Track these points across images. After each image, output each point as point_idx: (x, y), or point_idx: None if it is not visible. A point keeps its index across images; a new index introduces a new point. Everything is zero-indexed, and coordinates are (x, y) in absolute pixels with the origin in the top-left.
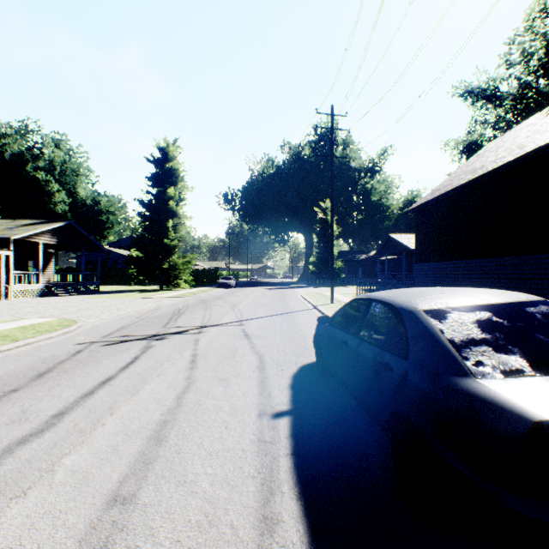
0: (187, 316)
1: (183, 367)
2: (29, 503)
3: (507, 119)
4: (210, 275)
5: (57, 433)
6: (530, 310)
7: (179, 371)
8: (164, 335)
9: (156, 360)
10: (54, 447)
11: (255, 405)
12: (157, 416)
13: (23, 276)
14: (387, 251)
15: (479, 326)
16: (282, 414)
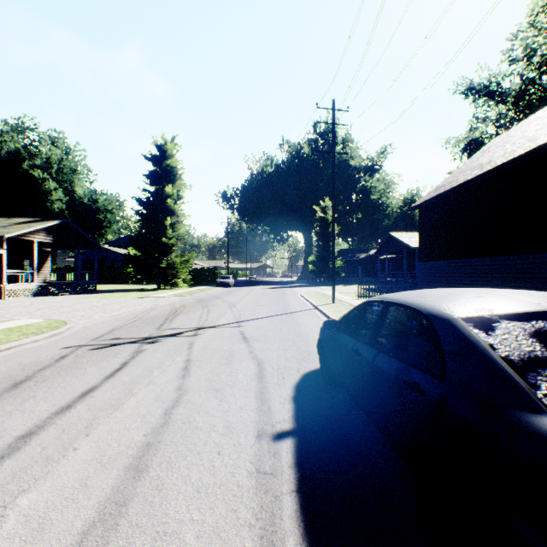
0: (183, 316)
1: (174, 375)
2: None
3: (509, 116)
4: (209, 274)
5: (19, 461)
6: None
7: (170, 380)
8: (157, 338)
9: (146, 367)
10: (11, 481)
11: (253, 423)
12: (139, 438)
13: (17, 275)
14: (387, 250)
15: (541, 340)
16: (284, 435)
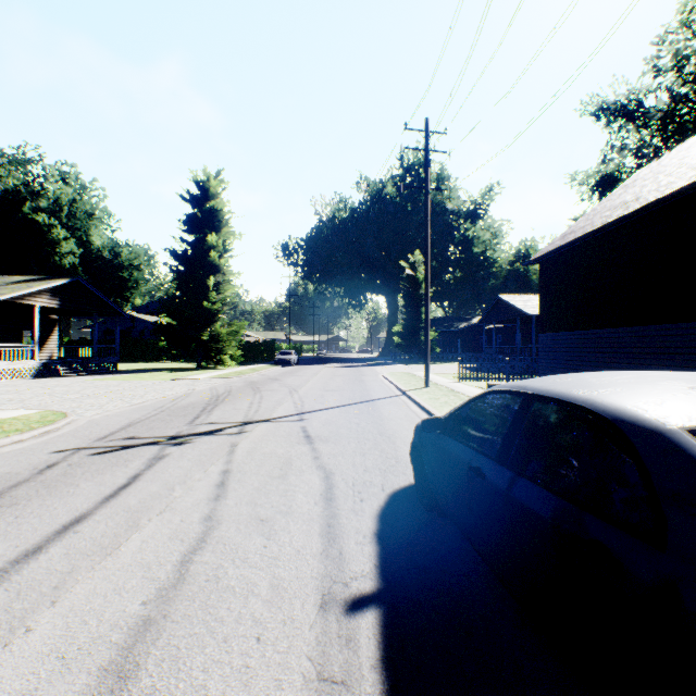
0: (226, 406)
1: (203, 496)
2: None
3: (654, 144)
4: (265, 349)
5: None
6: None
7: (196, 504)
8: (187, 437)
9: (164, 482)
10: None
11: (315, 579)
12: (134, 608)
13: (12, 350)
14: (495, 318)
15: None
16: (364, 603)
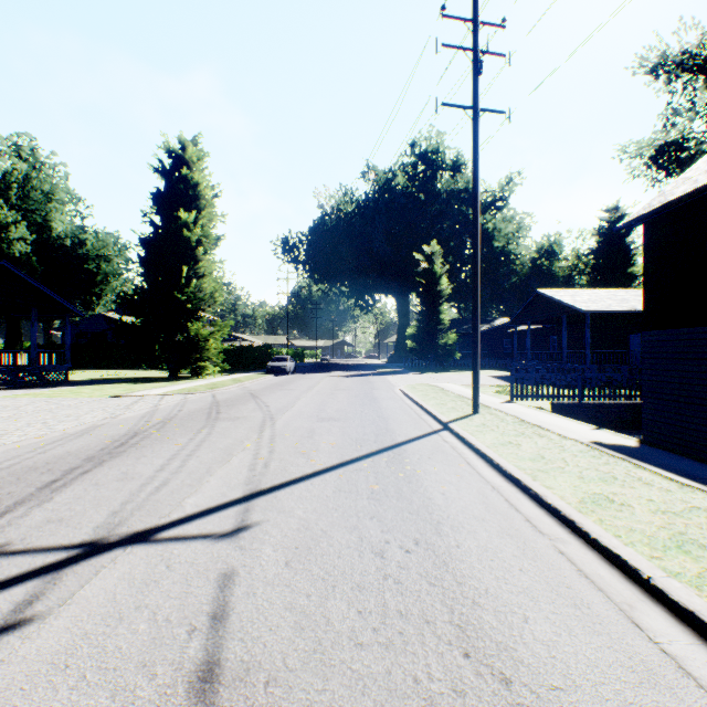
0: (117, 465)
1: None
2: None
3: None
4: (259, 355)
5: None
6: None
7: None
8: None
9: None
10: None
11: None
12: None
13: None
14: (531, 317)
15: None
16: None
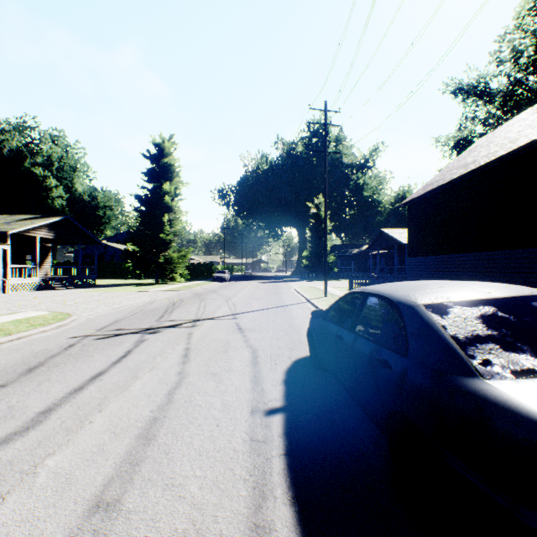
0: (181, 309)
1: (175, 361)
2: (6, 510)
3: (497, 116)
4: (205, 269)
5: (43, 432)
6: (536, 305)
7: (171, 366)
8: (157, 329)
9: (148, 354)
10: (38, 447)
11: (247, 401)
12: (147, 413)
13: (20, 270)
14: (379, 246)
15: (483, 322)
16: (275, 411)
